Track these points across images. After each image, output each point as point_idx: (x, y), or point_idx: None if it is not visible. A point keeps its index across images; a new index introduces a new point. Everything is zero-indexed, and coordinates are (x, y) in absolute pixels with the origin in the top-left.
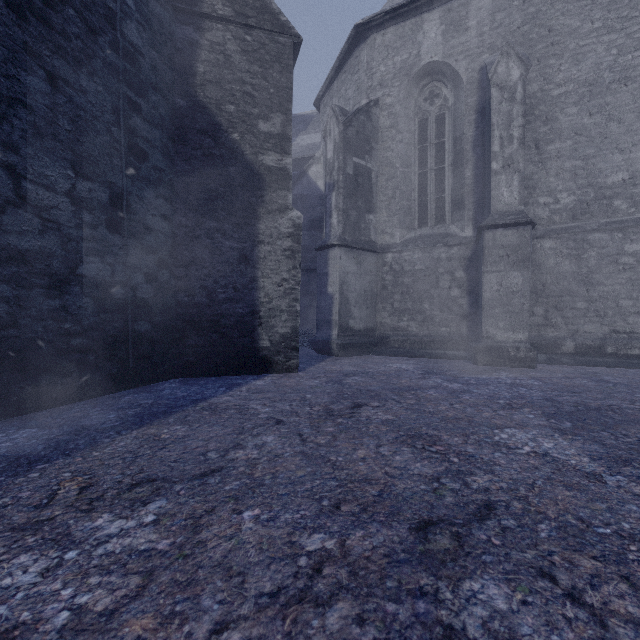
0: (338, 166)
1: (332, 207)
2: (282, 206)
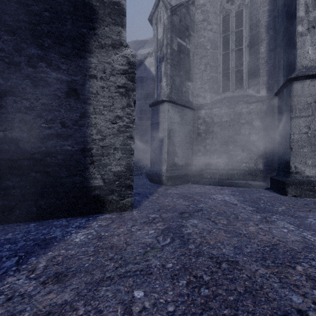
0: (166, 42)
1: (162, 74)
2: (116, 42)
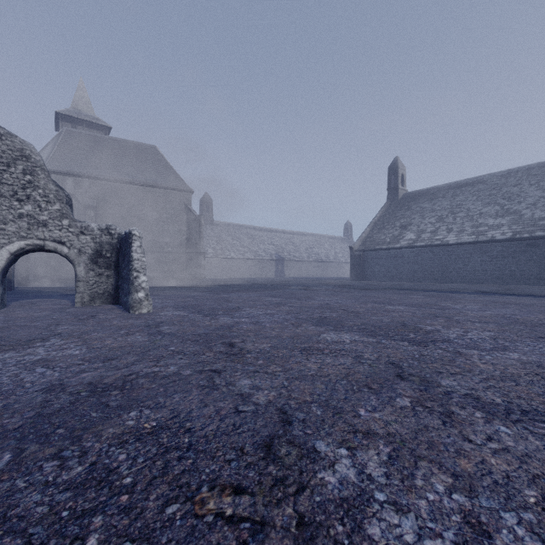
0: None
1: None
2: None
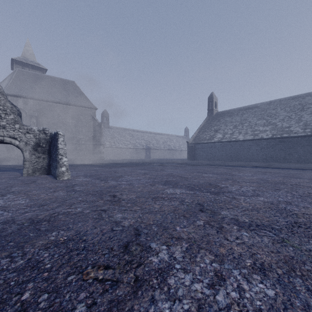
0: None
1: None
2: None
